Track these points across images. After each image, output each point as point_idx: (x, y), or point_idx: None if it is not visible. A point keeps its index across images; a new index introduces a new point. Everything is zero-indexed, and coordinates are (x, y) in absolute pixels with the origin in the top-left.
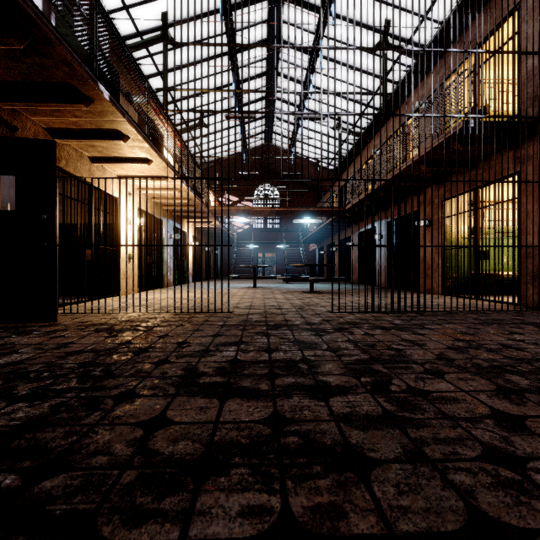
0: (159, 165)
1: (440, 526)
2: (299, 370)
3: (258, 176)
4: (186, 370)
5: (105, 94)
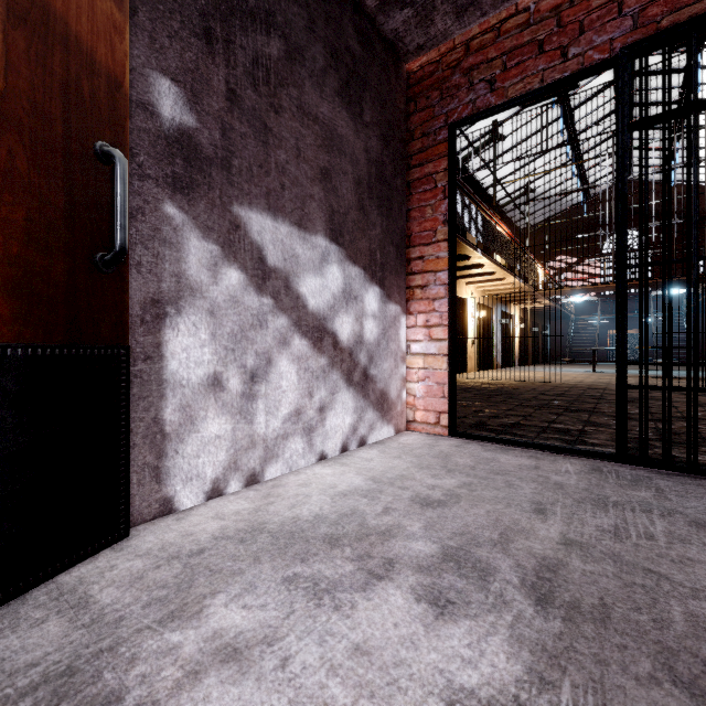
0: (499, 273)
1: (609, 406)
2: (594, 397)
3: (609, 223)
4: (540, 393)
5: (479, 252)
